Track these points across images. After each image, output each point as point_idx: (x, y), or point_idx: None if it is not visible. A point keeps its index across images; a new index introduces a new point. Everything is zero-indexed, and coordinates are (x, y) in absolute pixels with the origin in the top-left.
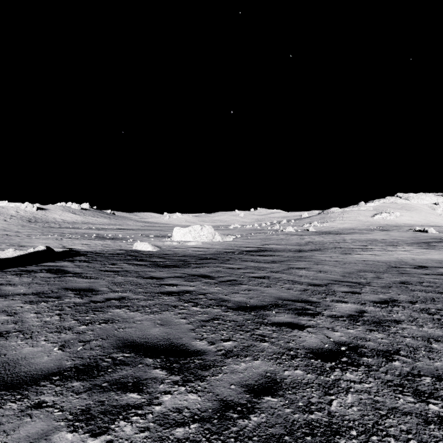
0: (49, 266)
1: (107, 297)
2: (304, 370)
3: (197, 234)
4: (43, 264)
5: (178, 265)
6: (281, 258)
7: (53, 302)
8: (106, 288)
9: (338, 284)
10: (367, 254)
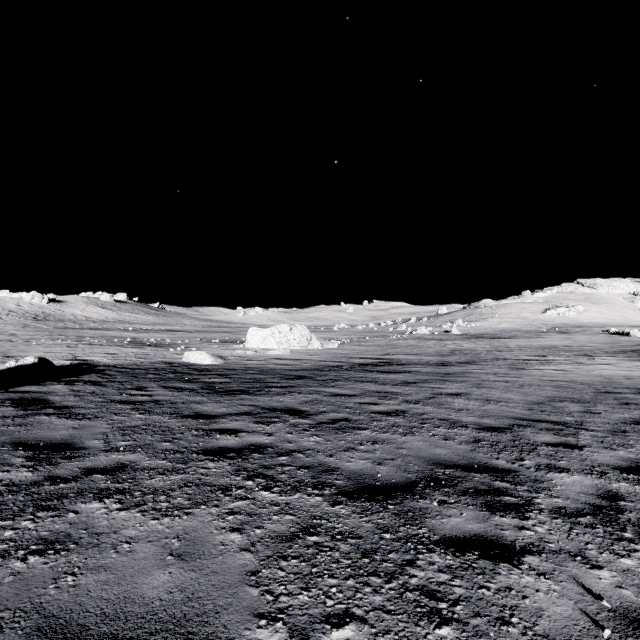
0: (24, 393)
1: (89, 467)
2: None
3: (284, 339)
4: (19, 388)
5: (250, 390)
6: (417, 376)
7: None
8: (99, 441)
9: (529, 426)
10: (551, 369)
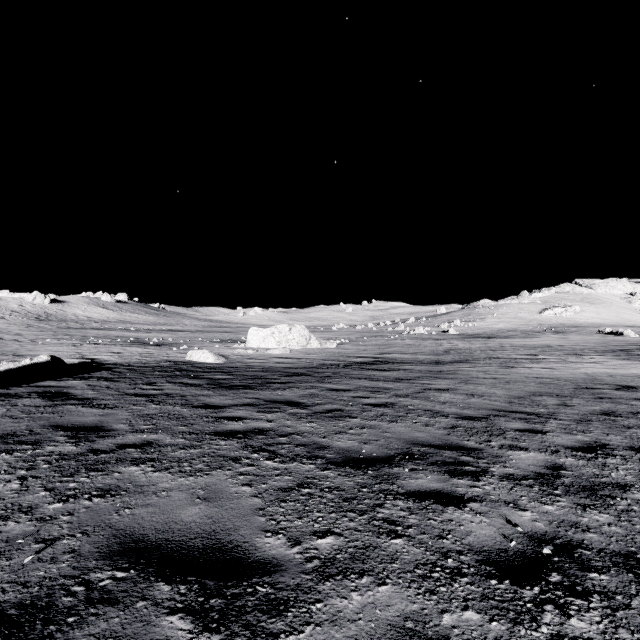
0: (46, 387)
1: (121, 443)
2: (481, 611)
3: (284, 338)
4: (39, 383)
5: (252, 385)
6: (410, 374)
7: (23, 452)
8: (125, 425)
9: (504, 416)
10: (540, 367)
